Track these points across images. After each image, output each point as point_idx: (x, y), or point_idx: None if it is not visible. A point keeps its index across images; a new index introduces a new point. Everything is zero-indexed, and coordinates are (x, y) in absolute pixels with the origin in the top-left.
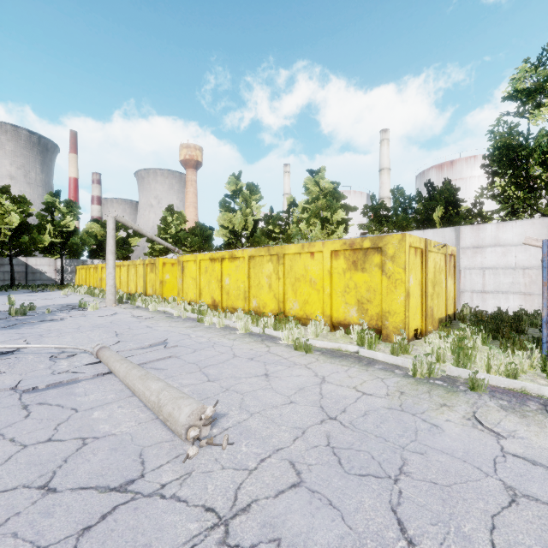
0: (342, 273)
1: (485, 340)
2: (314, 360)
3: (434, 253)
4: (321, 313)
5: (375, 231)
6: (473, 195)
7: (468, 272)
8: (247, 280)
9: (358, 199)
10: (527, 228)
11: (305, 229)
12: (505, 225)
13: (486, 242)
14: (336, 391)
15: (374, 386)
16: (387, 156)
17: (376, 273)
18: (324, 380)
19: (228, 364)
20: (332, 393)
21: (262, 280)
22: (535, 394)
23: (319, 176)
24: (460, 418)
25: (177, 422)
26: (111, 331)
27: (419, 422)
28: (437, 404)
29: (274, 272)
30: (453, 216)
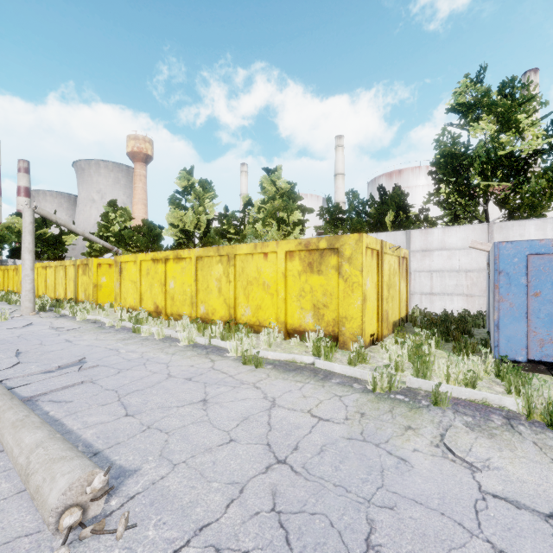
0: (297, 276)
1: (439, 343)
2: (265, 376)
3: (389, 256)
4: (275, 320)
5: (331, 234)
6: (418, 203)
7: (418, 275)
8: (194, 283)
9: (314, 202)
10: (469, 233)
11: (261, 230)
12: (450, 230)
13: (434, 246)
14: (288, 419)
15: (331, 408)
16: (342, 161)
17: (332, 276)
18: (274, 404)
19: (158, 388)
20: (283, 422)
21: (211, 283)
22: (496, 405)
23: (276, 175)
24: (428, 445)
25: (45, 504)
26: (11, 350)
27: (384, 456)
28: (402, 427)
29: (224, 275)
30: (403, 220)
